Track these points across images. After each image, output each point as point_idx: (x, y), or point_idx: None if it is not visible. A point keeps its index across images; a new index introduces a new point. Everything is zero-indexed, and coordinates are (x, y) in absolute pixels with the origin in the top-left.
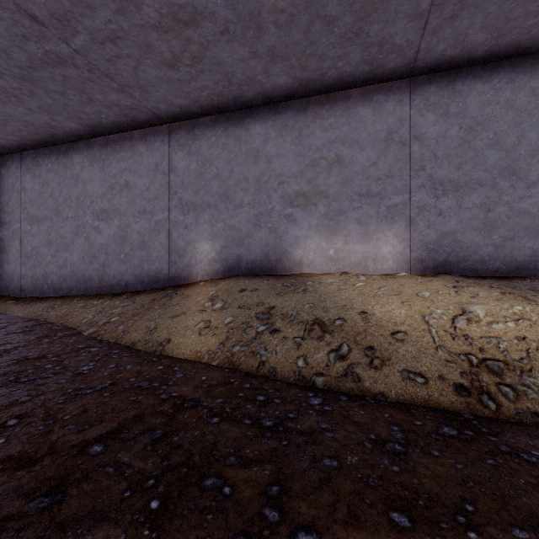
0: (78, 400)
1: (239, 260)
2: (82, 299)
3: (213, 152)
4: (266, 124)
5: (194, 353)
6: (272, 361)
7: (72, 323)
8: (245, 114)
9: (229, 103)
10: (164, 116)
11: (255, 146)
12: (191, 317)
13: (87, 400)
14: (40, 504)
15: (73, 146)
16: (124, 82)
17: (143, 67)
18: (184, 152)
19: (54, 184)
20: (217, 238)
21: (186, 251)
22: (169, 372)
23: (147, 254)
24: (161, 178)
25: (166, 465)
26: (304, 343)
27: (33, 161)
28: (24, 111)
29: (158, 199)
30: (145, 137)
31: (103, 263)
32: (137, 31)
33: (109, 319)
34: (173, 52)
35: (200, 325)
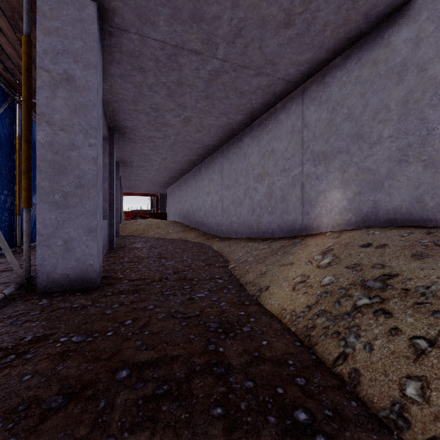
0: (167, 321)
1: (376, 208)
2: (245, 241)
3: (344, 92)
4: (417, 21)
5: (280, 308)
6: (359, 360)
7: (230, 258)
8: (384, 28)
9: (359, 26)
10: (296, 79)
11: (399, 59)
12: (295, 268)
13: (170, 323)
14: (54, 402)
15: (244, 132)
16: (257, 65)
17: (265, 43)
18: (315, 105)
19: (235, 162)
20: (348, 185)
21: (317, 201)
22: (242, 321)
23: (286, 206)
24: (296, 137)
25: (124, 437)
26: (432, 354)
27: (226, 150)
28: (214, 119)
29: (294, 156)
30: (284, 106)
31: (258, 214)
32: (251, 12)
33: (247, 258)
34: (284, 9)
35: (297, 279)
